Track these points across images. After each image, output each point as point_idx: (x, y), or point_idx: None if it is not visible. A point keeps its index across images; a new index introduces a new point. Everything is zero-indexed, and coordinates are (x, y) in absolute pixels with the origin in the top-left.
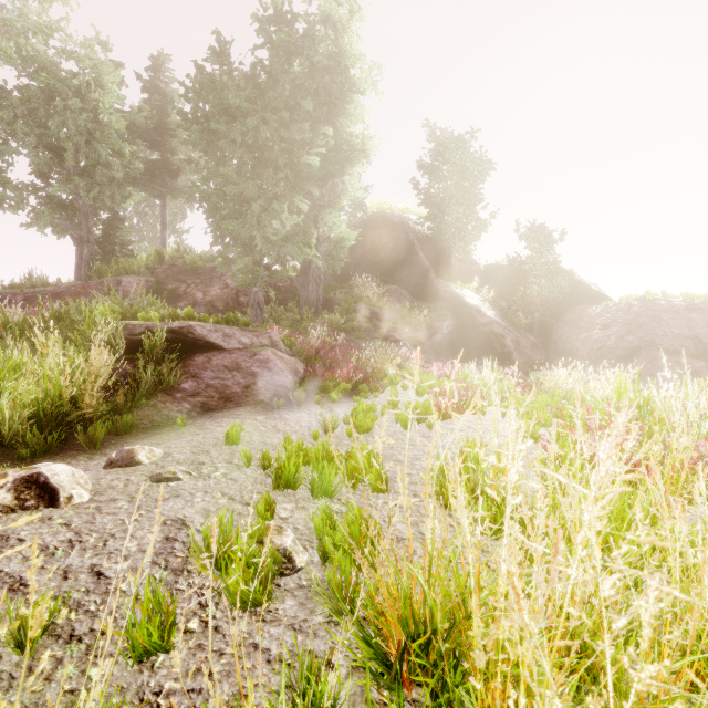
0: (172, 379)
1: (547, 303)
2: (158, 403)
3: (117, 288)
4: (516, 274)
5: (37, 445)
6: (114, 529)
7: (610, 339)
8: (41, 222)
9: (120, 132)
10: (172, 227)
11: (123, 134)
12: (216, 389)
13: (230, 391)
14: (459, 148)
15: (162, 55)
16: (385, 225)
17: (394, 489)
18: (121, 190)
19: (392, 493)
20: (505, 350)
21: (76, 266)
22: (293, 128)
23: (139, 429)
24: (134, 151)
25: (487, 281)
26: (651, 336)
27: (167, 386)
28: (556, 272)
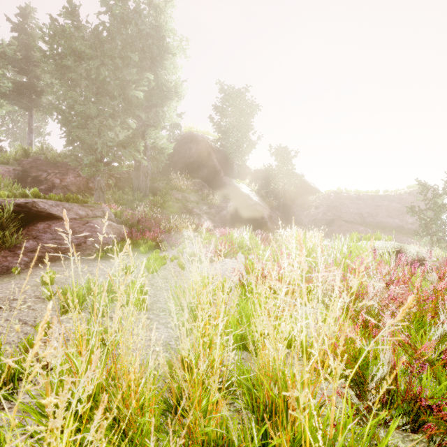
0: (14, 240)
1: (287, 193)
2: (0, 257)
3: None
4: (270, 176)
5: None
6: None
7: (319, 214)
8: None
9: None
10: (39, 132)
11: None
12: (52, 247)
13: (64, 247)
14: (238, 97)
15: (28, 7)
16: (193, 141)
17: (152, 308)
18: None
19: (149, 311)
20: (263, 220)
21: None
22: (125, 71)
23: None
24: (4, 73)
25: (255, 179)
26: (339, 213)
27: (10, 245)
28: (292, 175)
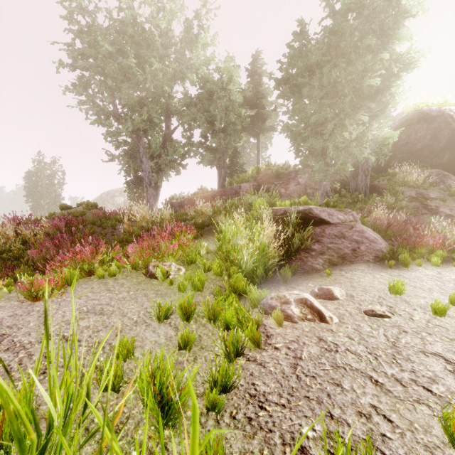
0: (307, 243)
1: None
2: (303, 257)
3: (239, 190)
4: None
5: (260, 277)
6: (387, 350)
7: None
8: (205, 160)
9: (240, 103)
10: None
11: (240, 104)
12: (333, 251)
13: (343, 252)
14: None
15: (257, 52)
16: (422, 120)
17: None
18: (238, 136)
19: None
20: None
21: (218, 180)
22: (357, 63)
23: (298, 273)
24: (245, 112)
25: None
26: None
27: (304, 247)
28: None
